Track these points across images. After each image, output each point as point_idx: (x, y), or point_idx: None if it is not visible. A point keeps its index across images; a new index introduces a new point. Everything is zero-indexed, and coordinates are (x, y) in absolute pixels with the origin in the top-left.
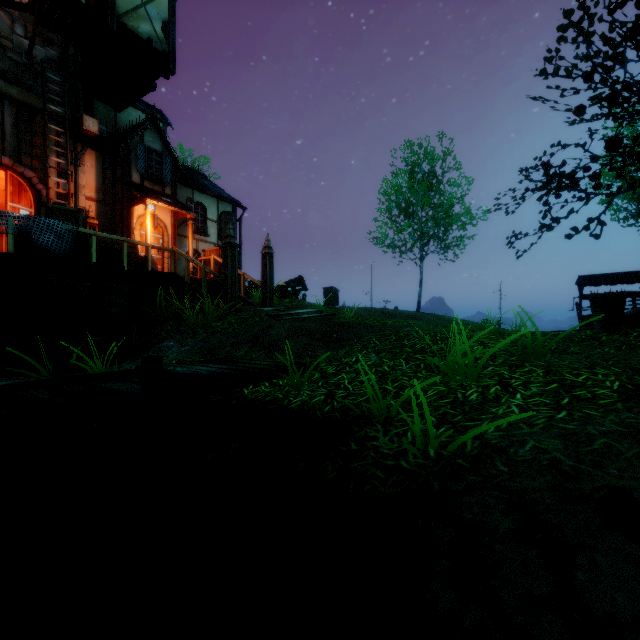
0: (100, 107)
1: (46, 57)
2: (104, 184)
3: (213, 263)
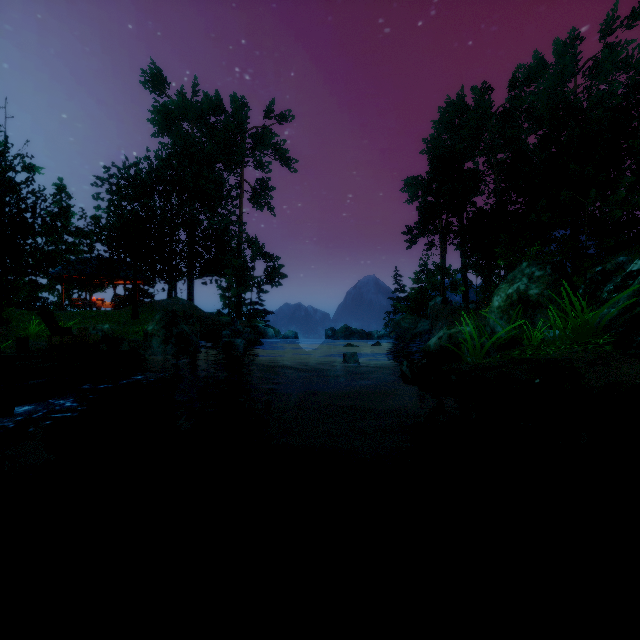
0: None
1: None
2: None
3: None
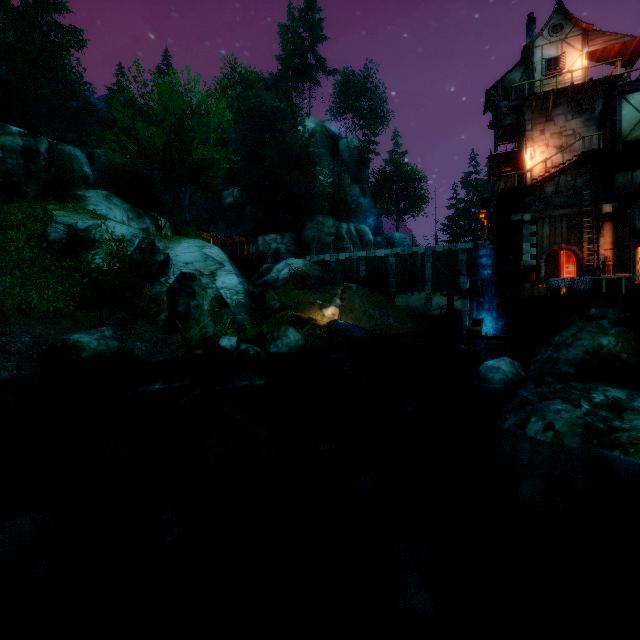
0: (619, 177)
1: (581, 183)
2: (617, 237)
3: None
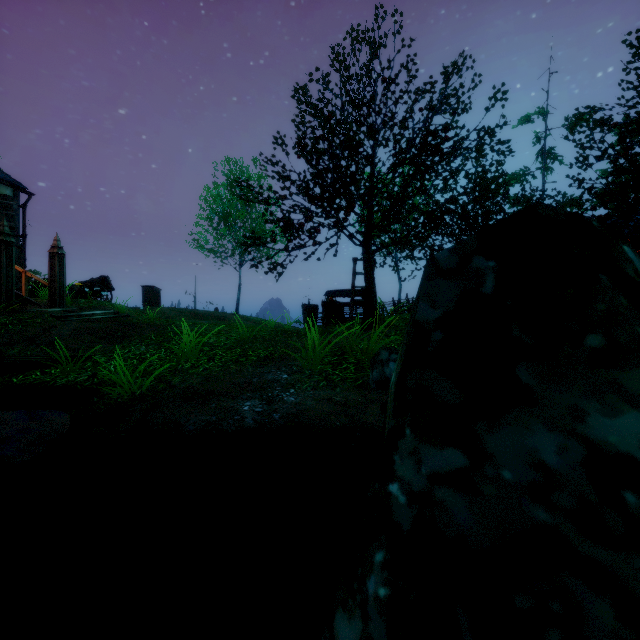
0: None
1: None
2: None
3: None
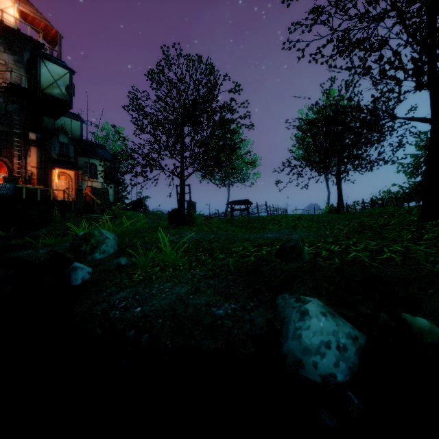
0: (46, 119)
1: (13, 109)
2: (41, 160)
3: (87, 194)
